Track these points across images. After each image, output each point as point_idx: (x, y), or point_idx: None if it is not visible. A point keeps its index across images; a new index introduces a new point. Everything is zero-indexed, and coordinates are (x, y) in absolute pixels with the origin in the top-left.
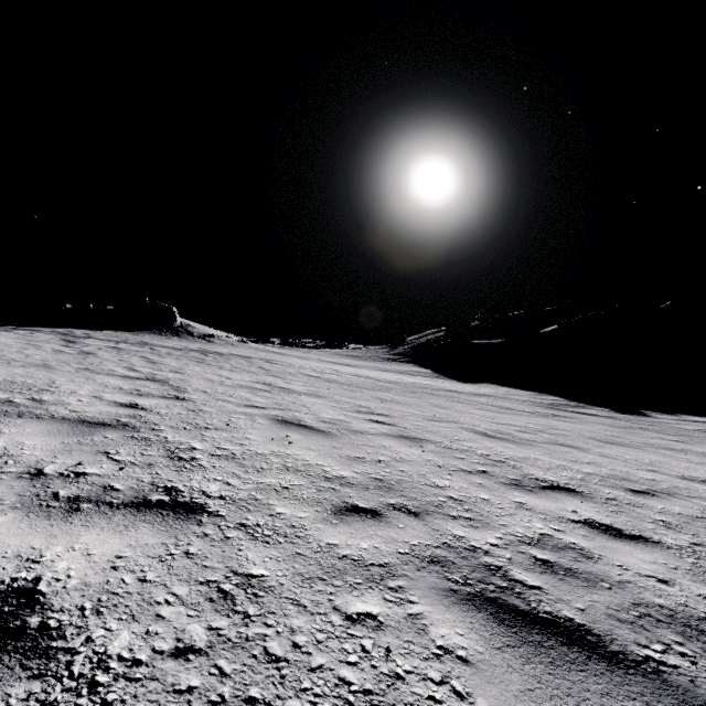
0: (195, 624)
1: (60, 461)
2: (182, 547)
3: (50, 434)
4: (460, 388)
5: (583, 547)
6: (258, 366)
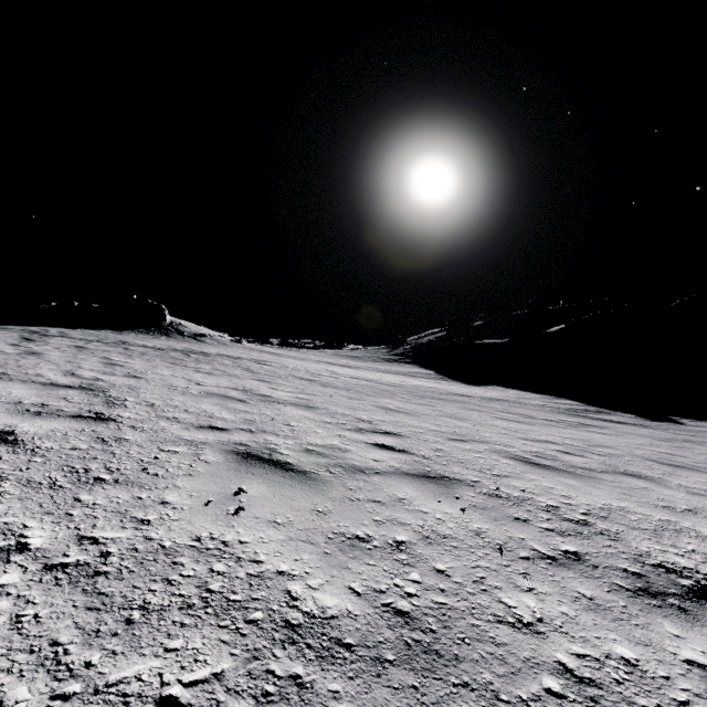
0: None
1: None
2: None
3: None
4: (468, 392)
5: None
6: (245, 368)
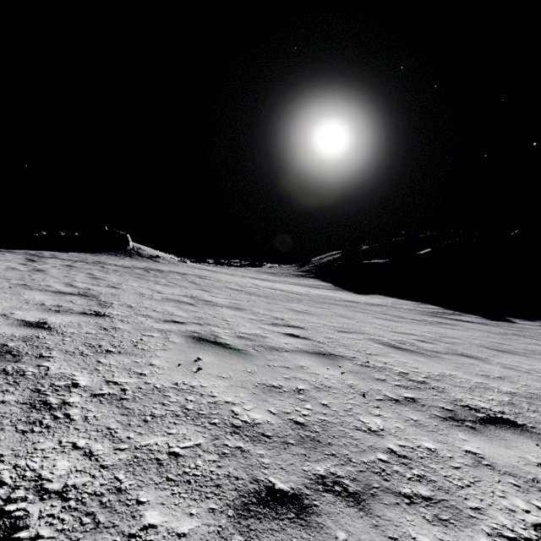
0: None
1: None
2: None
3: None
4: (357, 299)
5: None
6: (190, 281)
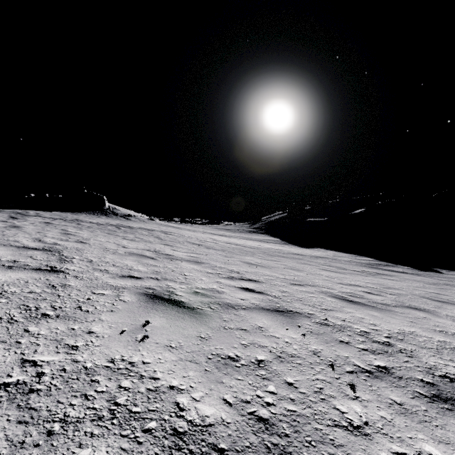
0: None
1: None
2: None
3: None
4: (302, 252)
5: None
6: (156, 237)
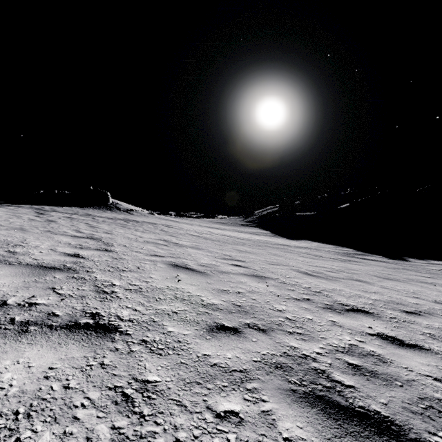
0: (102, 425)
1: (19, 295)
2: (98, 359)
3: (16, 275)
4: (288, 243)
5: (379, 354)
6: (160, 229)
